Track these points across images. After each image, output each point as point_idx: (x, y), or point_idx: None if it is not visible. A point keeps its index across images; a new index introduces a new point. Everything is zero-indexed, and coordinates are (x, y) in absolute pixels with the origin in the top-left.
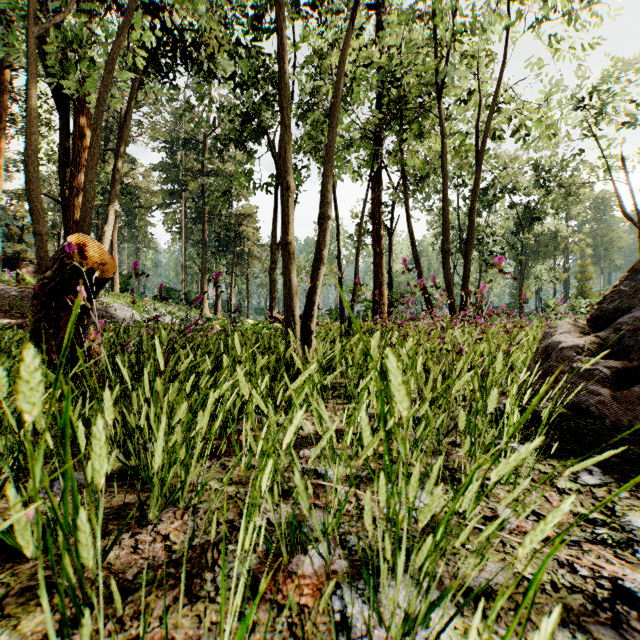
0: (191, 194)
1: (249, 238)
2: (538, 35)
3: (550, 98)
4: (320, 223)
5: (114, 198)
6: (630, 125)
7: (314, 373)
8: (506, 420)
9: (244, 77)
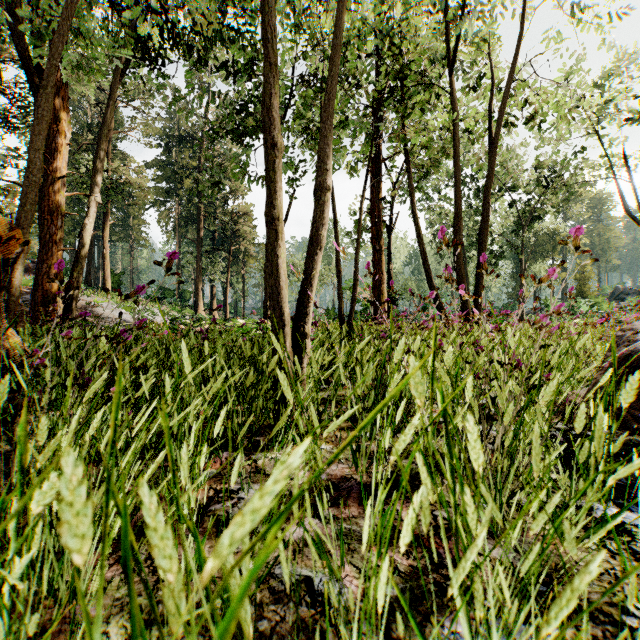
0: (186, 192)
1: (245, 237)
2: (559, 3)
3: (570, 76)
4: (317, 196)
5: (96, 189)
6: (634, 121)
7: (297, 493)
8: (638, 492)
9: (237, 64)
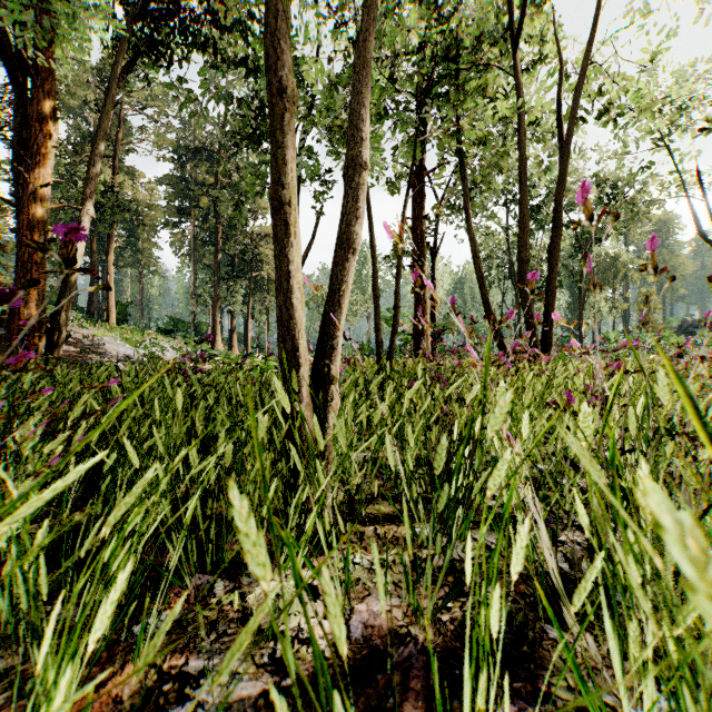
0: (202, 212)
1: (269, 262)
2: None
3: (656, 60)
4: (349, 176)
5: (88, 201)
6: (709, 130)
7: None
8: None
9: (257, 59)
